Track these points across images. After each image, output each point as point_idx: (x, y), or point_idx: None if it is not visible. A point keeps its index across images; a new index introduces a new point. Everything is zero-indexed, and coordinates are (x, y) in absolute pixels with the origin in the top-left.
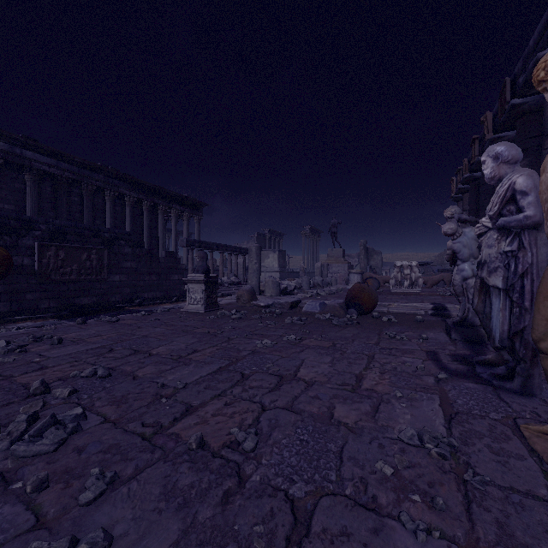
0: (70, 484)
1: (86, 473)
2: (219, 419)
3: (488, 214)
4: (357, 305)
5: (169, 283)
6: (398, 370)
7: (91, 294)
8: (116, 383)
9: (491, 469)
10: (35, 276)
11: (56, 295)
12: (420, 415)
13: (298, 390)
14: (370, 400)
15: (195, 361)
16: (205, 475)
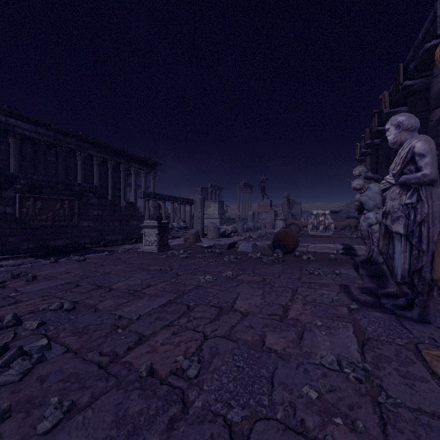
0: (31, 413)
1: (47, 401)
2: (167, 347)
3: (392, 172)
4: (282, 246)
5: (129, 228)
6: (317, 301)
7: (63, 237)
8: (80, 315)
9: (400, 392)
10: (16, 222)
11: (34, 238)
12: (338, 342)
13: (235, 320)
14: (295, 328)
15: (148, 295)
16: (153, 402)
